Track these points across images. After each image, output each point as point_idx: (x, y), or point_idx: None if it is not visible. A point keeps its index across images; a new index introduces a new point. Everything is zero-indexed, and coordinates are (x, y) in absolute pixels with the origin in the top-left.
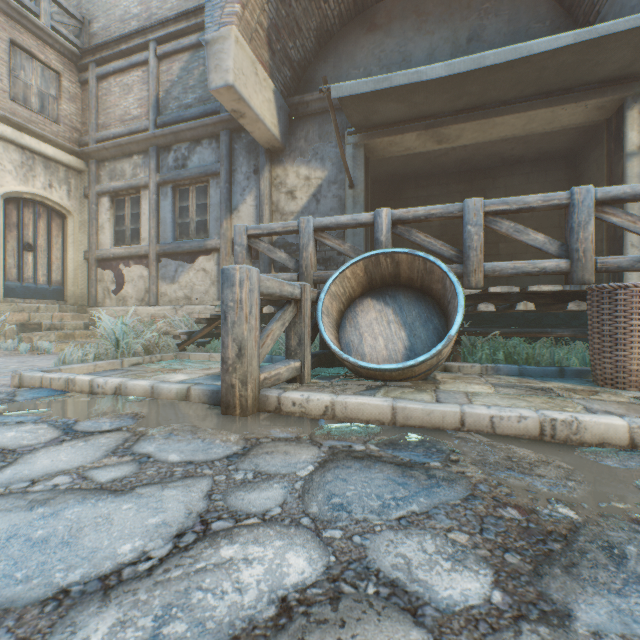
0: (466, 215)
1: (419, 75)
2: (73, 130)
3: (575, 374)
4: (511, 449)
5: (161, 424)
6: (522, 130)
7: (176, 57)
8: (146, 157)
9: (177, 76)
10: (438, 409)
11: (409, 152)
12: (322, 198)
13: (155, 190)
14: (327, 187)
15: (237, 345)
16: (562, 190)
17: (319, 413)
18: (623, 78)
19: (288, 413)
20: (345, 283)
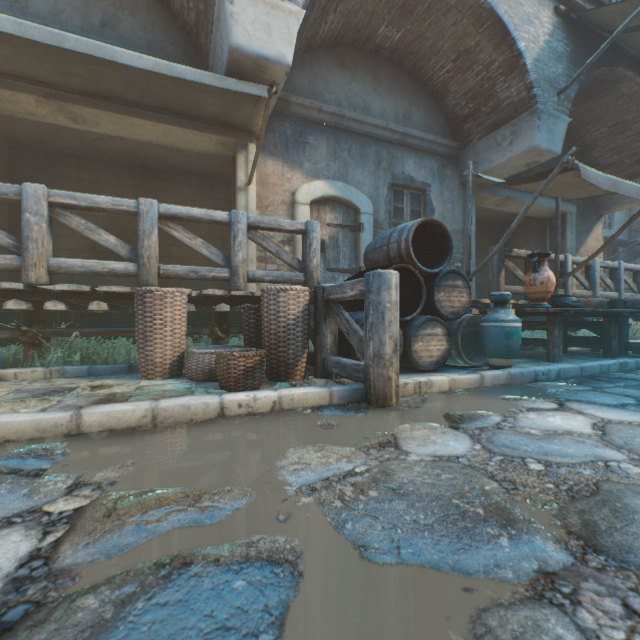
0: (25, 201)
1: None
2: None
3: None
4: None
5: None
6: (166, 140)
7: None
8: None
9: None
10: None
11: (38, 119)
12: None
13: None
14: None
15: None
16: (225, 208)
17: None
18: (234, 126)
19: None
20: None
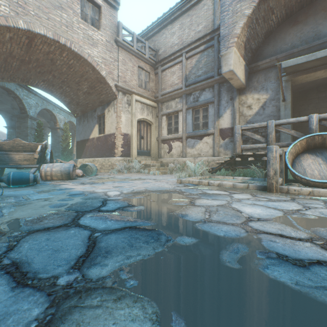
0: None
1: None
2: (153, 92)
3: None
4: None
5: (253, 192)
6: None
7: (193, 57)
8: (181, 99)
9: (194, 64)
10: None
11: (317, 78)
12: (266, 107)
13: (185, 111)
14: (269, 102)
15: (273, 171)
16: None
17: (306, 194)
18: None
19: (292, 193)
20: (295, 148)
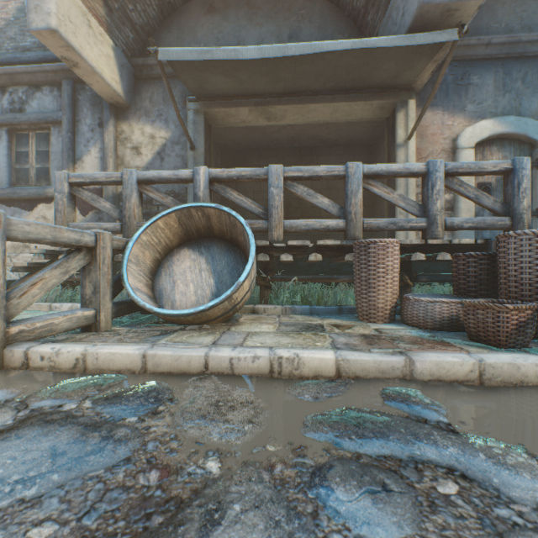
0: (270, 178)
1: (236, 53)
2: None
3: (350, 311)
4: (231, 391)
5: None
6: (331, 118)
7: None
8: None
9: (13, 16)
10: (186, 354)
11: (246, 125)
12: (166, 156)
13: None
14: (171, 147)
15: None
16: None
17: (70, 366)
18: (394, 87)
19: (37, 368)
20: (159, 233)
